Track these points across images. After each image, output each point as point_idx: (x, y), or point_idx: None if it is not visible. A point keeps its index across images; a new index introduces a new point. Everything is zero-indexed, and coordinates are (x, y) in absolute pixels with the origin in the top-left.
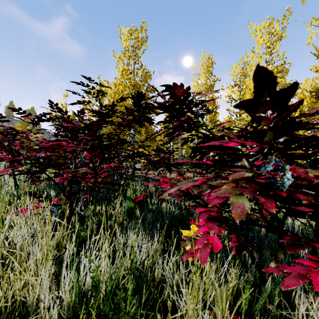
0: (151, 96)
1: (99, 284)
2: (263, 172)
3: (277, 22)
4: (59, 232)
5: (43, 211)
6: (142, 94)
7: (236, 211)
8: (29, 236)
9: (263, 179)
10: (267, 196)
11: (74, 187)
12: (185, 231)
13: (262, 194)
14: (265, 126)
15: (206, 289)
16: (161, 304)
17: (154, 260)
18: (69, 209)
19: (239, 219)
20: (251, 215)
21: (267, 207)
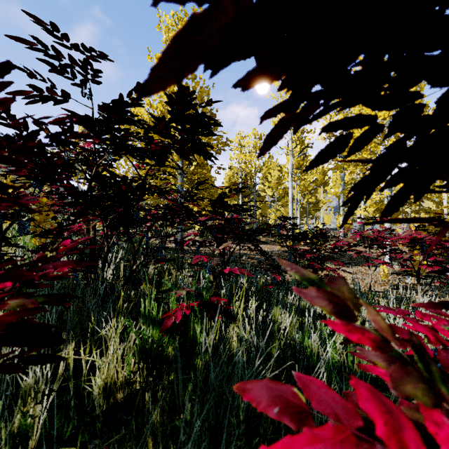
0: (207, 102)
1: None
2: None
3: None
4: None
5: None
6: (188, 91)
7: None
8: None
9: None
10: None
11: None
12: None
13: None
14: None
15: None
16: None
17: None
18: None
19: None
20: None
21: None
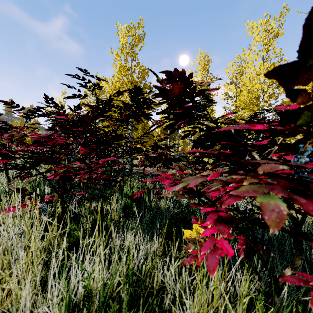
0: (149, 91)
1: (91, 295)
2: (301, 164)
3: (274, 19)
4: (49, 233)
5: (33, 209)
6: (140, 88)
7: (270, 216)
8: (16, 236)
9: (289, 173)
10: (304, 195)
11: (69, 184)
12: (186, 231)
13: (296, 193)
14: (302, 104)
15: (214, 301)
16: (161, 312)
17: (153, 264)
18: (61, 207)
19: (277, 228)
20: (259, 213)
21: (309, 210)
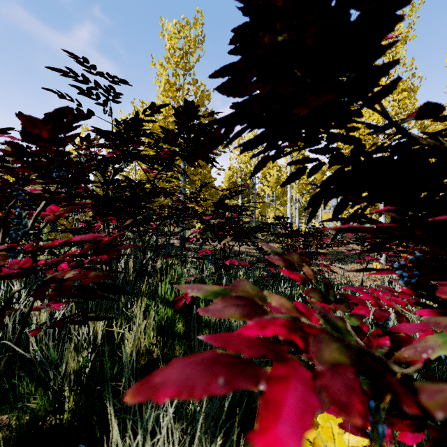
0: (209, 113)
1: None
2: None
3: None
4: None
5: None
6: (193, 106)
7: None
8: None
9: None
10: None
11: None
12: None
13: None
14: None
15: None
16: None
17: None
18: None
19: None
20: None
21: None
